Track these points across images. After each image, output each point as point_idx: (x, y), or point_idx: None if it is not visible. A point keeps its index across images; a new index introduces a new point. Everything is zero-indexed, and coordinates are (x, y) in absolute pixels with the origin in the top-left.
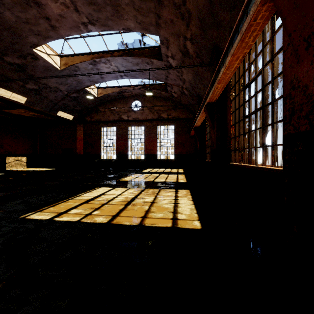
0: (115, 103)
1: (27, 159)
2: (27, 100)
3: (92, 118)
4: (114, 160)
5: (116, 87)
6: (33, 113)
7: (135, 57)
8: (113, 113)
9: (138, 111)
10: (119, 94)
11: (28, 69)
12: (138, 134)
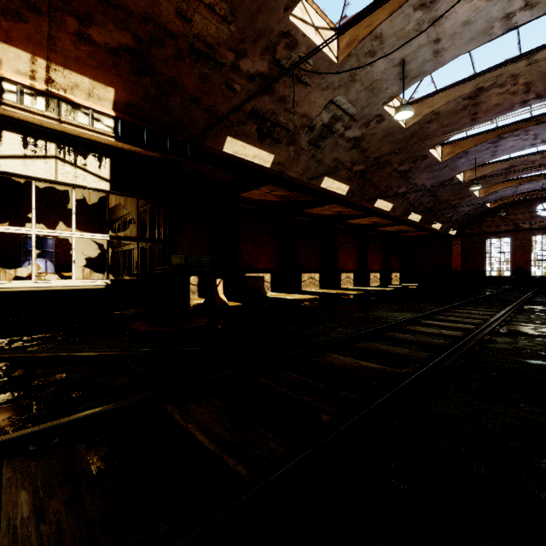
0: (509, 210)
1: (399, 275)
2: (440, 226)
3: (473, 230)
4: (538, 277)
5: (518, 193)
6: (422, 233)
7: None
8: (505, 222)
9: None
10: (520, 200)
11: (457, 205)
12: None
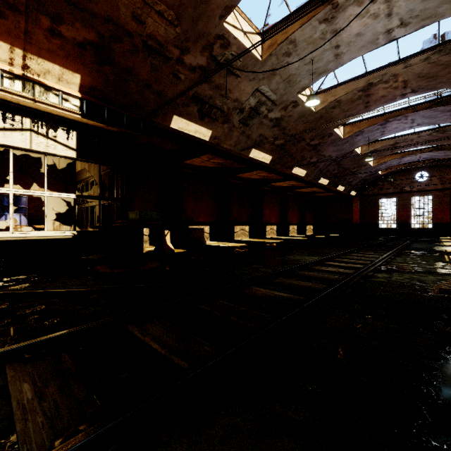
0: (395, 176)
1: (312, 227)
2: (344, 189)
3: (369, 192)
4: (416, 228)
5: (402, 164)
6: (330, 194)
7: (445, 151)
8: (392, 186)
9: (424, 181)
10: (403, 169)
11: (356, 172)
12: (423, 203)
